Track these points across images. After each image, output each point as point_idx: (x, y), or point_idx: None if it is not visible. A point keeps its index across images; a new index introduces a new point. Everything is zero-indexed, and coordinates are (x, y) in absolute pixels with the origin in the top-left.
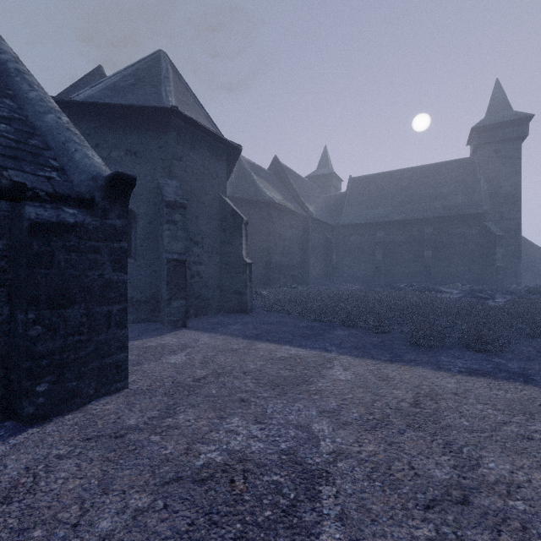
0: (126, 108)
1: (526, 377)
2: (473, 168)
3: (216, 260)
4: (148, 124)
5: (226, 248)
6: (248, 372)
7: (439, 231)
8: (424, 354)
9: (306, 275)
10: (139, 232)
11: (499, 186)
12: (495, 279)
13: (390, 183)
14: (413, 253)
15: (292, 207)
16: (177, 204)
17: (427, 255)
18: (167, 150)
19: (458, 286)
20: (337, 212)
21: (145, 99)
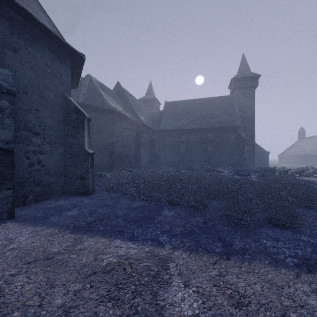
0: None
1: None
2: (232, 101)
3: (60, 150)
4: None
5: (70, 139)
6: None
7: (215, 135)
8: (247, 237)
9: (138, 161)
10: None
11: (244, 112)
12: (244, 163)
13: (189, 106)
14: (202, 148)
15: (129, 116)
16: (2, 89)
17: (209, 150)
18: None
19: (225, 168)
20: (158, 122)
21: None
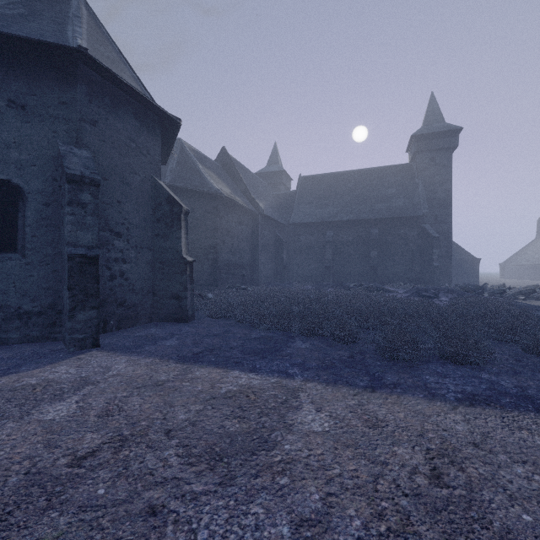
0: (6, 40)
1: (532, 402)
2: (412, 174)
3: (148, 257)
4: (44, 69)
5: (161, 242)
6: (173, 430)
7: (383, 232)
8: (405, 373)
9: (256, 274)
10: (29, 217)
11: (434, 191)
12: (433, 278)
13: (339, 183)
14: (360, 253)
15: (242, 202)
16: (84, 179)
17: (373, 255)
18: (74, 107)
19: (401, 285)
20: (288, 210)
21: (41, 35)
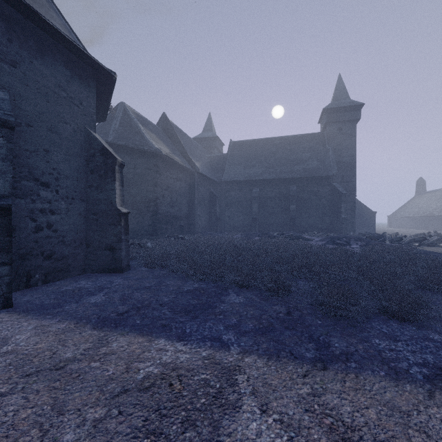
0: None
1: None
2: (324, 141)
3: (80, 209)
4: None
5: (95, 193)
6: None
7: (300, 189)
8: (352, 335)
9: (193, 225)
10: None
11: (341, 156)
12: (341, 228)
13: (263, 148)
14: (281, 206)
15: (180, 161)
16: None
17: (292, 208)
18: None
19: (315, 234)
20: (220, 170)
21: None
